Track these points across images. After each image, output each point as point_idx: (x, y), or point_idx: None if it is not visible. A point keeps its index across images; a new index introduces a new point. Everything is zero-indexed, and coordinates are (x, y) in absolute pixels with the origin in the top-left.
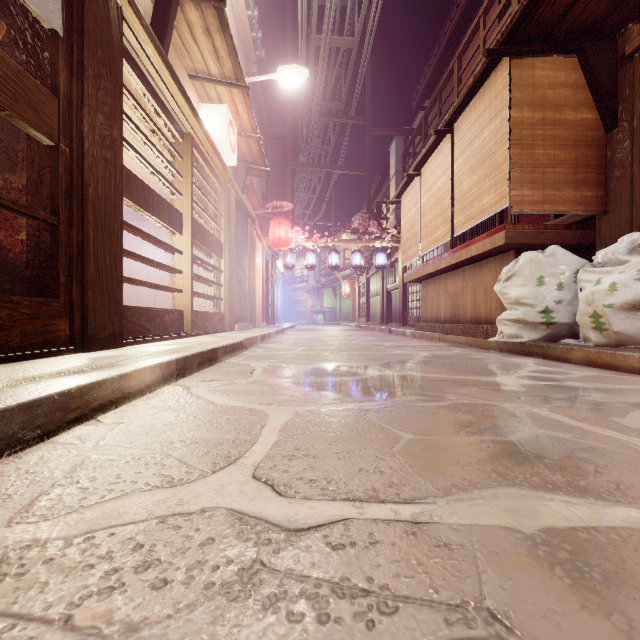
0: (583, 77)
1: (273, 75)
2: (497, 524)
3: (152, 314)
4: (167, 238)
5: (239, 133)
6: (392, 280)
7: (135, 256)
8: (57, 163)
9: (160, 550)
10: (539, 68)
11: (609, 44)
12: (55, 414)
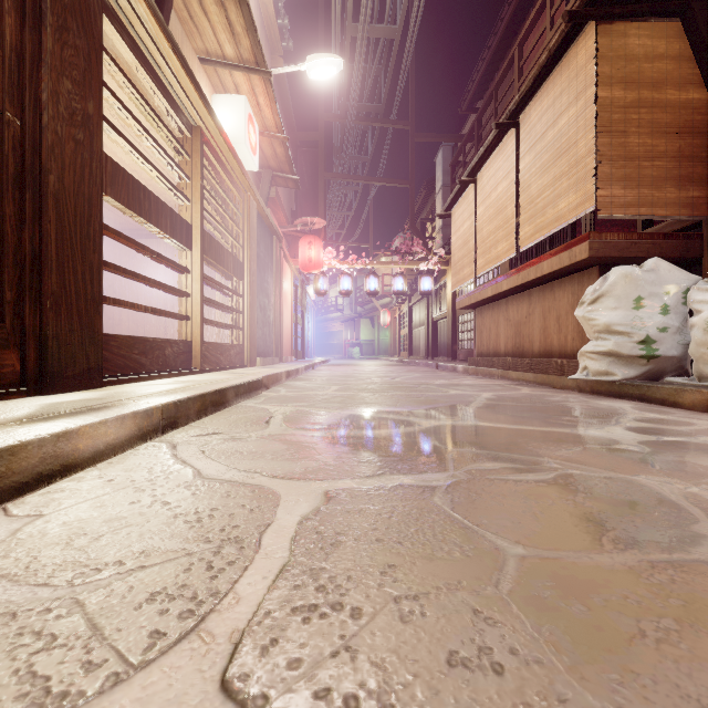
0: (689, 47)
1: (302, 65)
2: None
3: (148, 345)
4: (179, 259)
5: (261, 133)
6: (439, 308)
7: (124, 272)
8: (1, 138)
9: None
10: (633, 36)
11: None
12: None
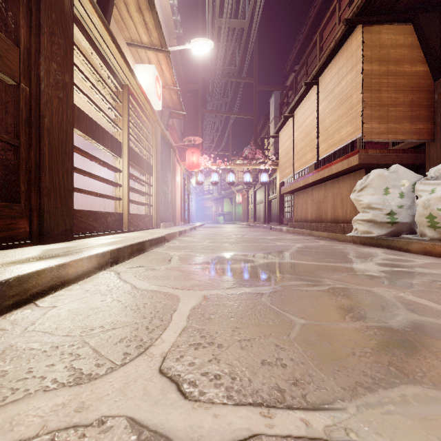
0: (417, 40)
1: (188, 45)
2: None
3: (98, 216)
4: (113, 162)
5: (163, 86)
6: (272, 192)
7: (84, 172)
8: (18, 98)
9: None
10: (384, 33)
11: (437, 15)
12: None
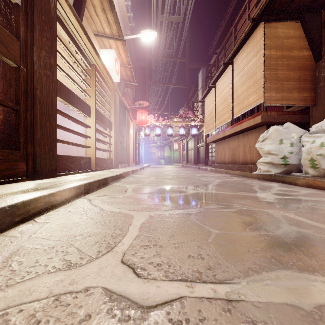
0: (303, 33)
1: (138, 35)
2: (285, 302)
3: (74, 159)
4: (84, 120)
5: (121, 65)
6: (200, 142)
7: (64, 128)
8: (19, 76)
9: None
10: (280, 28)
11: (317, 15)
12: (6, 218)
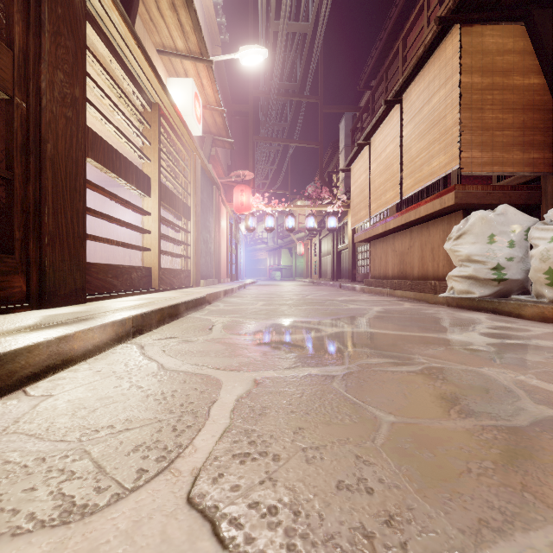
0: (530, 44)
1: (235, 54)
2: None
3: (119, 271)
4: (141, 203)
5: (204, 106)
6: (342, 241)
7: (101, 215)
8: (12, 117)
9: None
10: (488, 35)
11: None
12: None
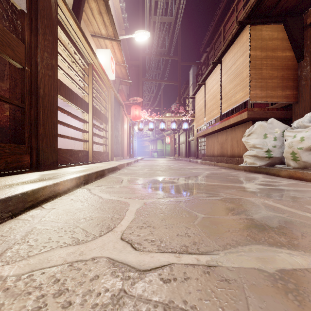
0: (286, 35)
1: (132, 35)
2: (253, 267)
3: (72, 152)
4: (81, 115)
5: (116, 63)
6: (191, 136)
7: (64, 124)
8: (24, 77)
9: (68, 283)
10: (264, 30)
11: (299, 18)
12: (19, 204)
